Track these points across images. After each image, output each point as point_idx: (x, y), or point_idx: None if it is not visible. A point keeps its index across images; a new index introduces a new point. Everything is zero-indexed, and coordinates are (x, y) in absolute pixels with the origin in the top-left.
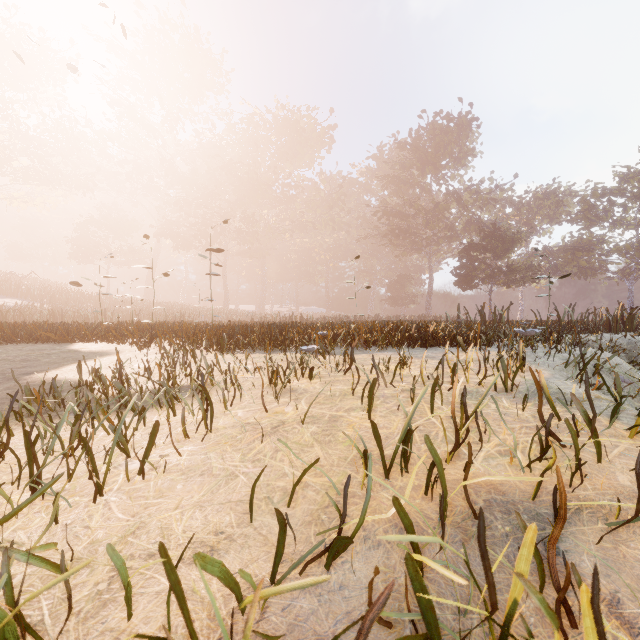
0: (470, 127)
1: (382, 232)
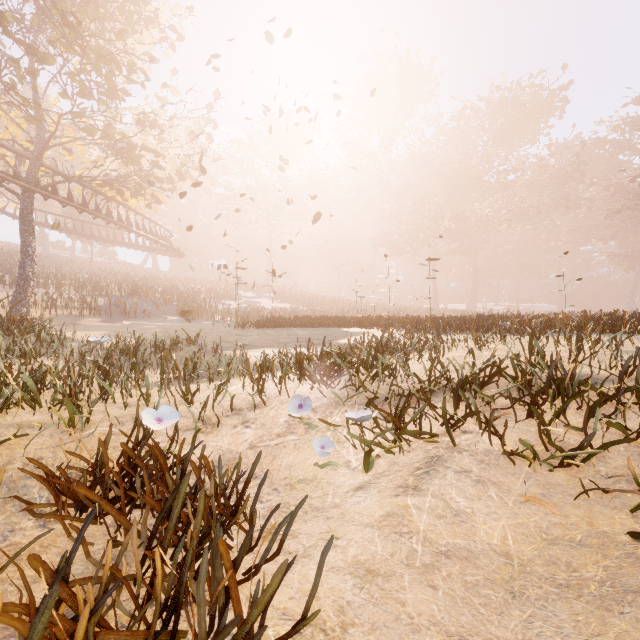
0: None
1: None
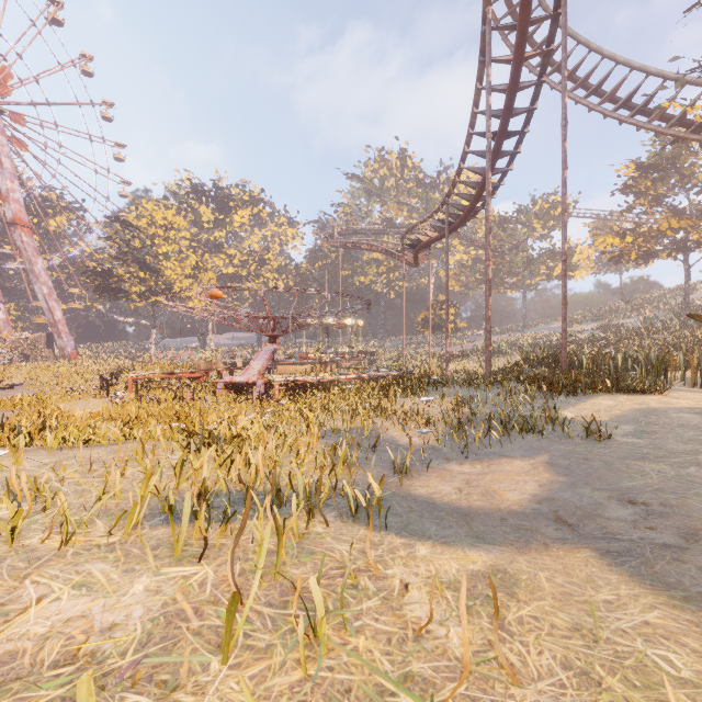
0: None
1: None
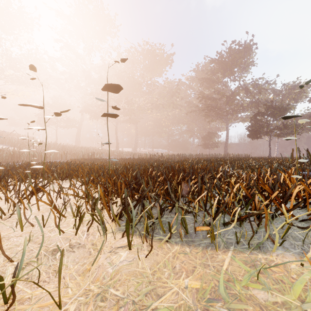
0: (251, 49)
1: (200, 108)
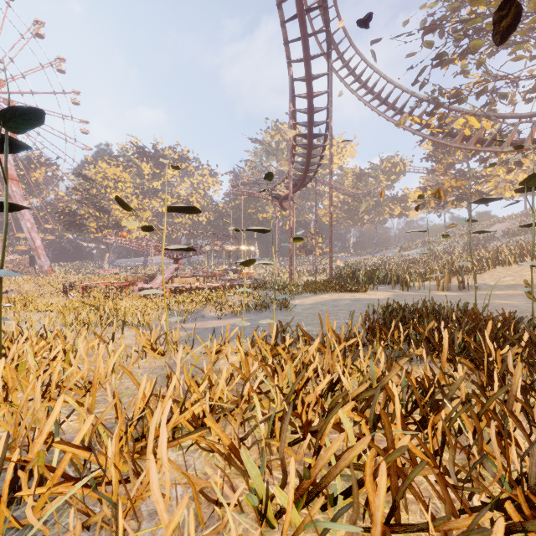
0: None
1: None
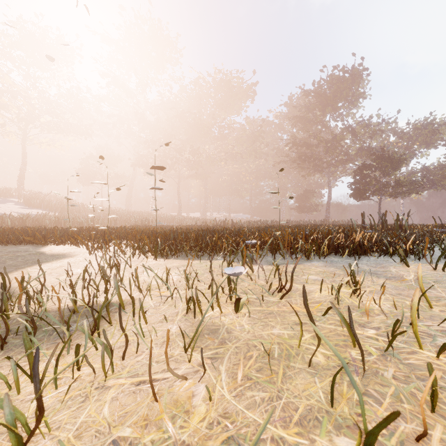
0: (361, 76)
1: (292, 158)
